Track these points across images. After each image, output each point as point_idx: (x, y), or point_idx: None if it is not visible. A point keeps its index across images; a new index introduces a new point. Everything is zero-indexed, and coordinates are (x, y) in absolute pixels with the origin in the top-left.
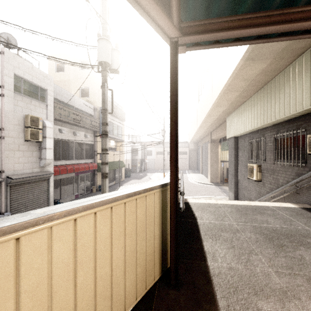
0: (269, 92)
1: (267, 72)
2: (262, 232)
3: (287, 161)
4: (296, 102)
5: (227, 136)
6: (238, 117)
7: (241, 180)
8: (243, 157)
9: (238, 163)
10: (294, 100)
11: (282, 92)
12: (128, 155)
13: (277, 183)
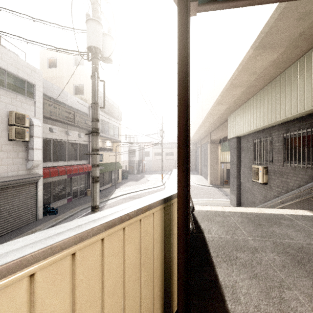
0: (279, 87)
1: (278, 64)
2: (286, 251)
3: (299, 163)
4: (312, 97)
5: (228, 136)
6: (242, 116)
7: (244, 182)
8: (247, 158)
9: (240, 164)
10: (309, 95)
11: (294, 86)
12: (125, 156)
13: (287, 186)
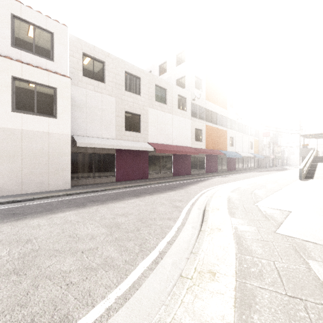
0: None
1: None
2: None
3: None
4: None
5: None
6: None
7: None
8: None
9: None
10: None
11: None
12: None
13: None
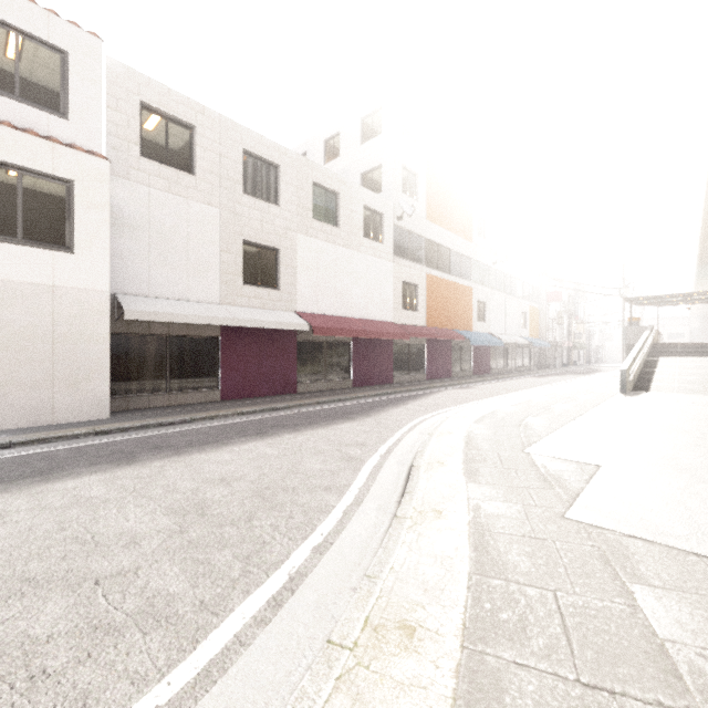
0: None
1: None
2: None
3: None
4: None
5: None
6: None
7: None
8: None
9: None
10: None
11: None
12: None
13: None
